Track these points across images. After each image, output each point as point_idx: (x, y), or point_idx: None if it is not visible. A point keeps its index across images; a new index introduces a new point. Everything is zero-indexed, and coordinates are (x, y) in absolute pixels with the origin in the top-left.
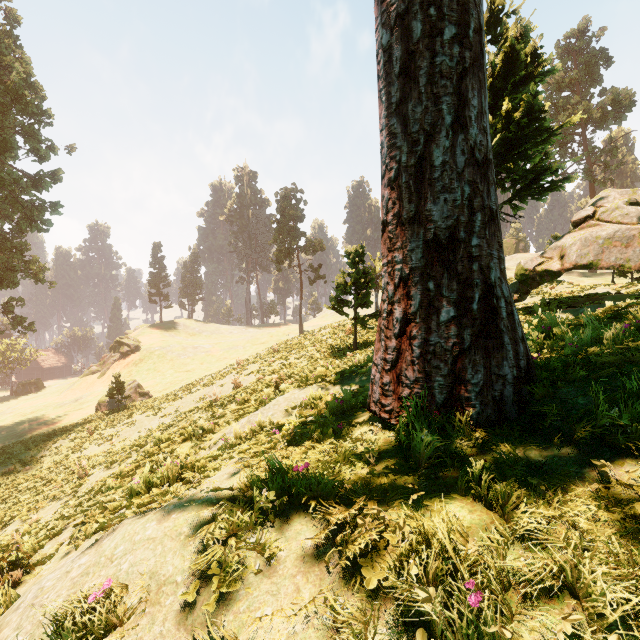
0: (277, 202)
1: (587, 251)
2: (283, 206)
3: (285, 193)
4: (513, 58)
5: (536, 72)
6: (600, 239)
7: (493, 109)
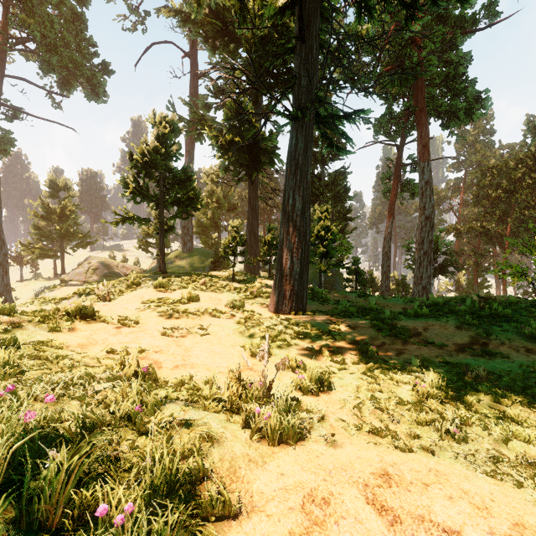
0: None
1: (72, 276)
2: None
3: None
4: (64, 210)
5: (71, 217)
6: (76, 273)
7: (62, 219)
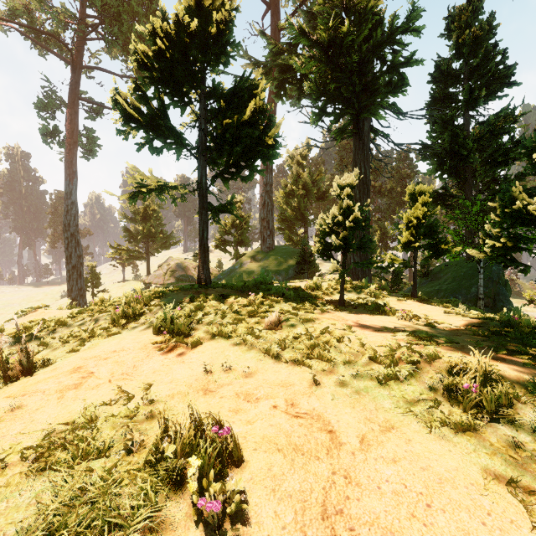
0: (52, 200)
1: (152, 279)
2: (57, 204)
3: (59, 195)
4: (147, 210)
5: (153, 216)
6: (155, 275)
7: (146, 220)
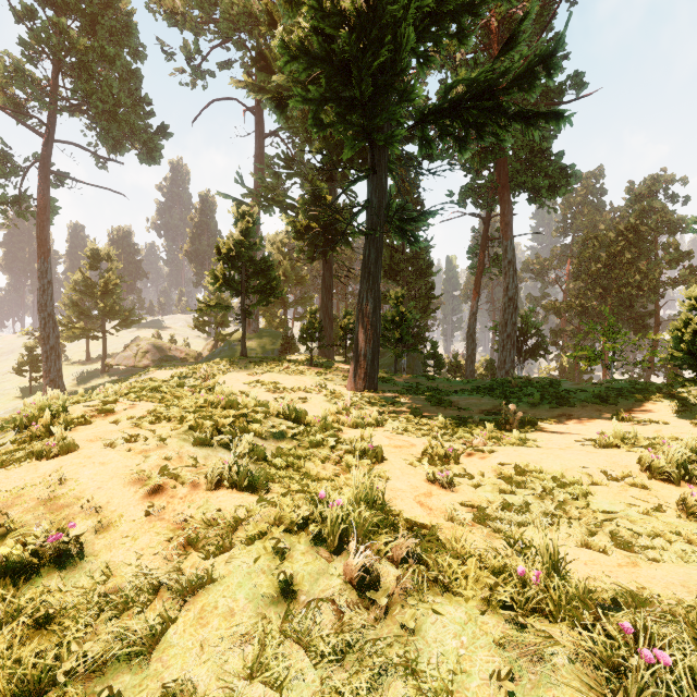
0: None
1: (120, 360)
2: None
3: None
4: (108, 284)
5: (117, 292)
6: (124, 357)
7: (104, 294)
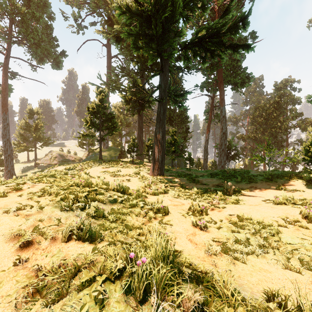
0: None
1: (43, 161)
2: None
3: None
4: (37, 125)
5: (41, 129)
6: (45, 159)
7: (35, 130)
